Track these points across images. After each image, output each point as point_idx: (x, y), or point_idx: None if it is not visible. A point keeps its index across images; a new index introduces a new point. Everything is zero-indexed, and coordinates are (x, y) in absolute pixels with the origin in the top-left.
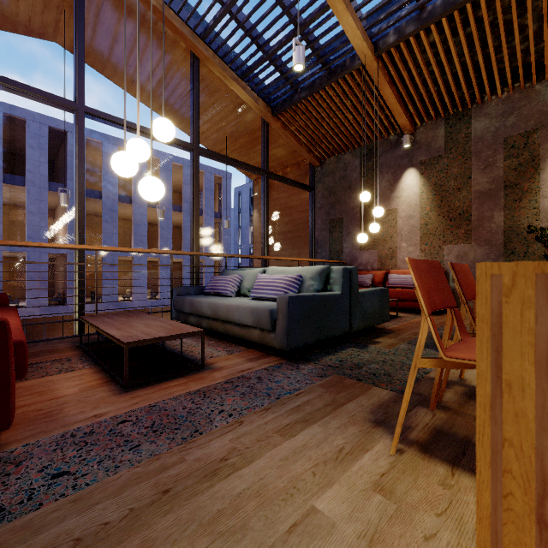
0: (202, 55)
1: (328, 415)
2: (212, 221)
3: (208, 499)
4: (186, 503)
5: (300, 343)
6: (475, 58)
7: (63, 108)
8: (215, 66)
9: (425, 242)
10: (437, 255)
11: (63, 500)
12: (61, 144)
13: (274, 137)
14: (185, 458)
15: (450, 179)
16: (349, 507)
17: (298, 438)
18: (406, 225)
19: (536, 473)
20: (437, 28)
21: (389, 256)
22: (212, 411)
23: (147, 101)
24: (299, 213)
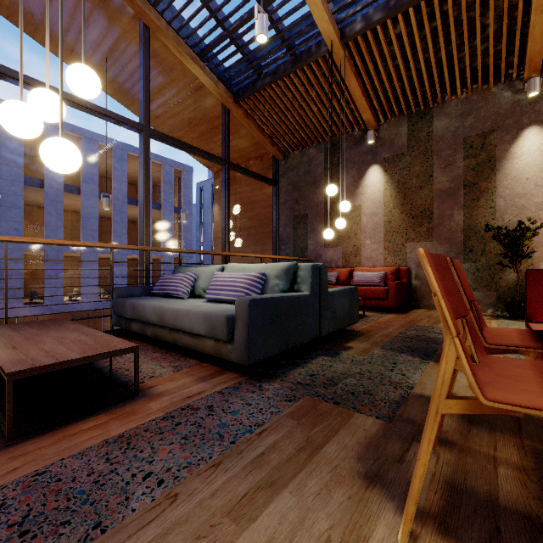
0: (153, 24)
1: (302, 470)
2: (172, 216)
3: None
4: None
5: (264, 356)
6: (438, 55)
7: None
8: (169, 39)
9: (389, 240)
10: (400, 253)
11: None
12: None
13: (236, 126)
14: None
15: (413, 177)
16: None
17: (260, 525)
18: (370, 222)
19: None
20: (404, 19)
21: (353, 253)
22: (133, 476)
23: None
24: (262, 208)
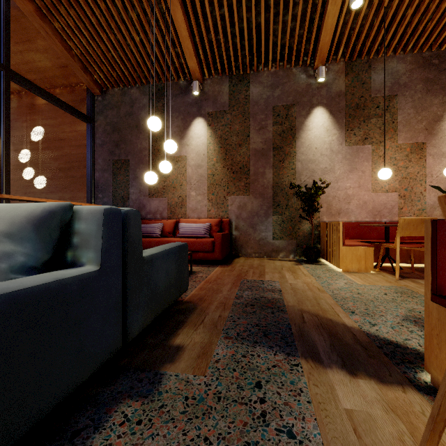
0: None
1: None
2: None
3: None
4: None
5: None
6: (257, 20)
7: None
8: None
9: (213, 192)
10: (222, 205)
11: None
12: None
13: (28, 31)
14: None
15: (233, 134)
16: None
17: None
18: (195, 174)
19: None
20: None
21: (179, 204)
22: None
23: None
24: (73, 148)
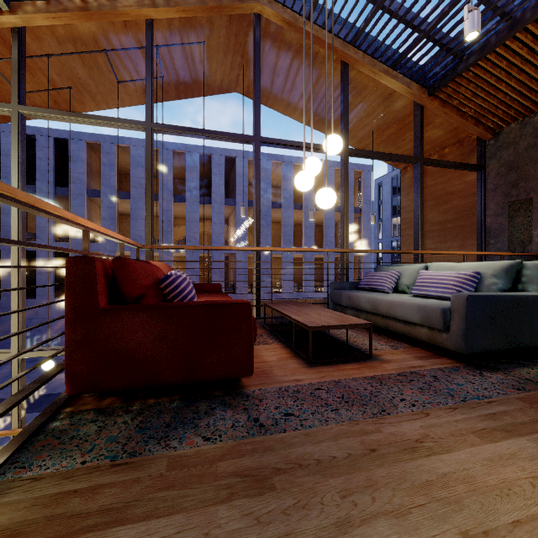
0: (352, 60)
1: None
2: (352, 216)
3: (414, 468)
4: (394, 465)
5: (482, 348)
6: None
7: (246, 142)
8: (364, 66)
9: None
10: None
11: (298, 432)
12: (232, 168)
13: (429, 118)
14: (380, 430)
15: None
16: None
17: (501, 445)
18: None
19: None
20: None
21: None
22: (393, 397)
23: (299, 117)
24: (461, 199)
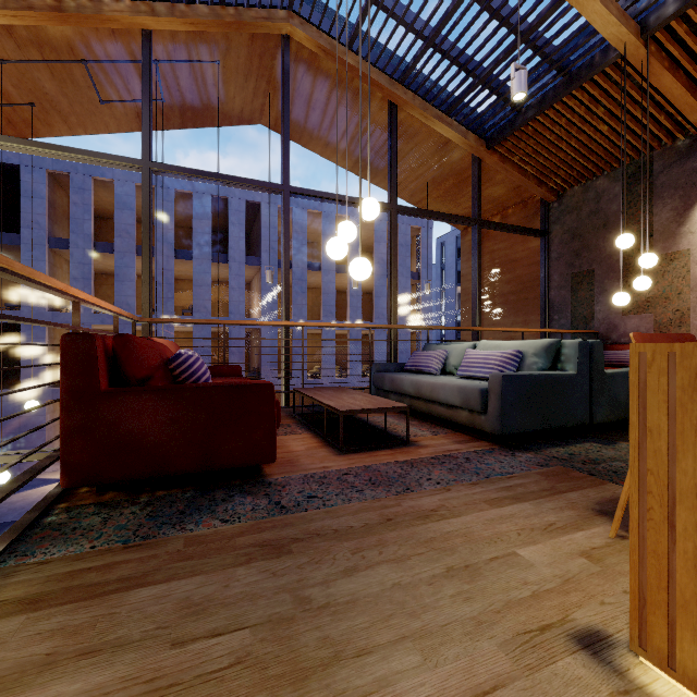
0: (400, 100)
1: (542, 498)
2: (408, 283)
3: (423, 530)
4: (405, 529)
5: (518, 429)
6: None
7: (273, 192)
8: (415, 109)
9: None
10: None
11: (320, 510)
12: (256, 216)
13: (489, 174)
14: (401, 504)
15: None
16: (550, 559)
17: (506, 509)
18: None
19: (669, 492)
20: None
21: (674, 322)
22: (421, 478)
23: (341, 161)
24: (525, 268)
